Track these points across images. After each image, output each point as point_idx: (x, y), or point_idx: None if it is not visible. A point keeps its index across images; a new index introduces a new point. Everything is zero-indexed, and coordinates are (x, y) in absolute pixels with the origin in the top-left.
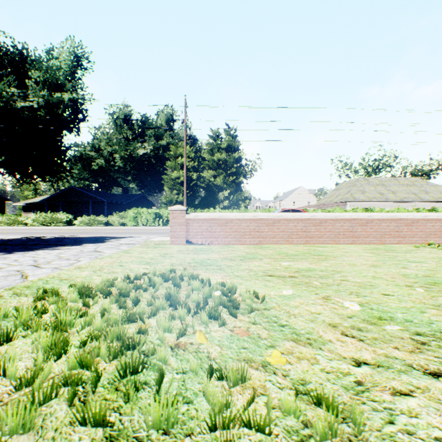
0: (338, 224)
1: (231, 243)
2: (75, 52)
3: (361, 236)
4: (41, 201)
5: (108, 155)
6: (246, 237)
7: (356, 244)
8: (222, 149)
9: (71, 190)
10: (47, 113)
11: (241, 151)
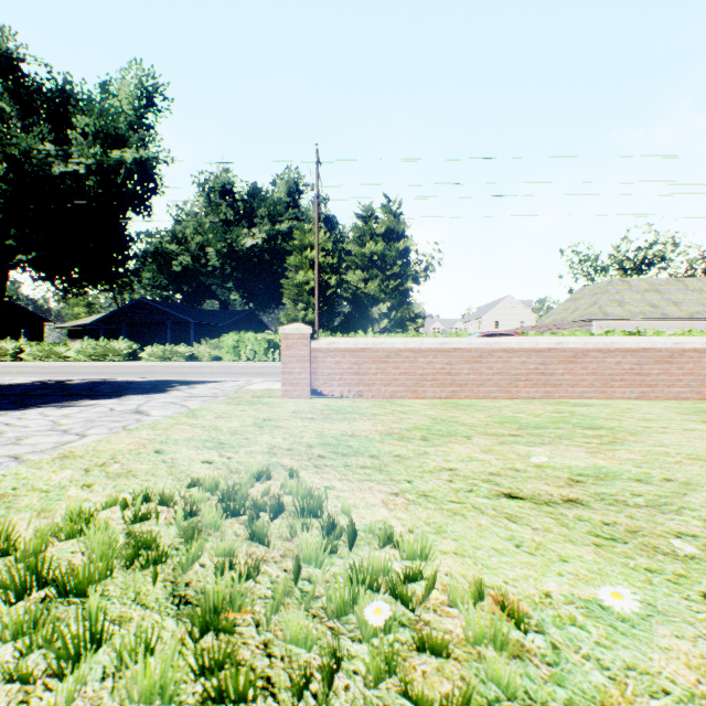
0: (610, 359)
1: (398, 395)
2: (144, 84)
3: (659, 383)
4: (93, 322)
5: (196, 249)
6: (426, 385)
7: (649, 399)
8: (377, 236)
9: (139, 305)
10: (100, 183)
11: (409, 239)
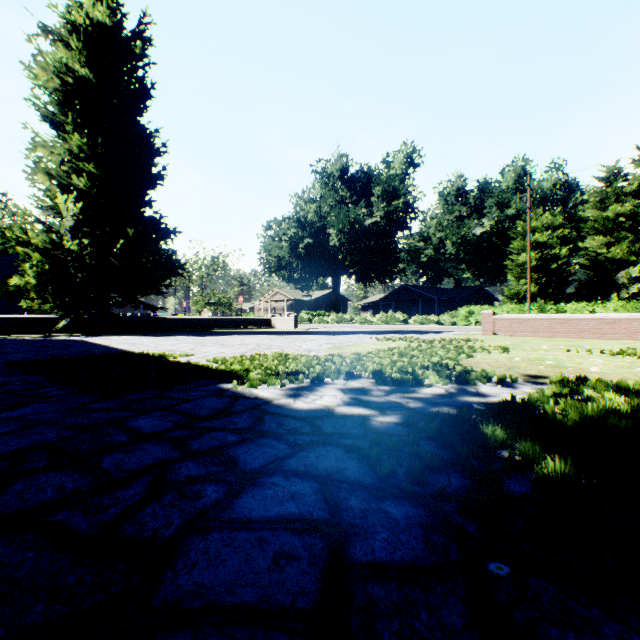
0: (634, 323)
1: (527, 336)
2: (407, 153)
3: None
4: (376, 301)
5: (436, 243)
6: (539, 332)
7: None
8: (624, 195)
9: (401, 289)
10: (385, 222)
11: None
